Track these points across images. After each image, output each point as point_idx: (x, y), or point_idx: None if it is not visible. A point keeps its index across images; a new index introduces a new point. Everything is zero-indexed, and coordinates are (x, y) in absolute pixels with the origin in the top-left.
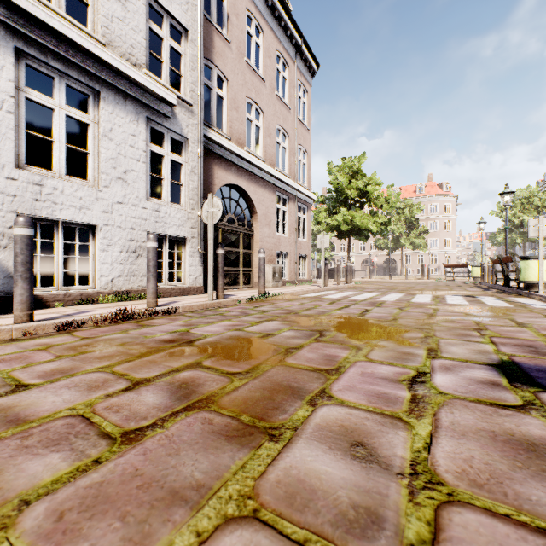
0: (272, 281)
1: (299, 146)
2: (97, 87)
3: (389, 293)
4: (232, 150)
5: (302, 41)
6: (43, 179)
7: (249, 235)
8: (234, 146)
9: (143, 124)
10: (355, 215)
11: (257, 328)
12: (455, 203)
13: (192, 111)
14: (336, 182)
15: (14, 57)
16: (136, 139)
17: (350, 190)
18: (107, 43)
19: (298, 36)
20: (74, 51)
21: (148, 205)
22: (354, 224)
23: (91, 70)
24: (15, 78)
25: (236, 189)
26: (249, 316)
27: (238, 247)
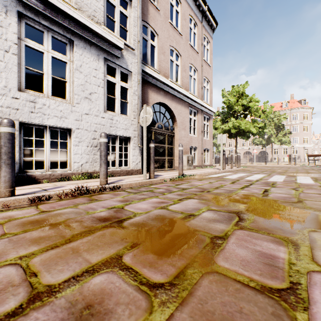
0: (187, 165)
1: (204, 77)
2: (72, 37)
3: (273, 175)
4: (160, 80)
5: (206, 8)
6: (36, 98)
7: (171, 135)
8: (161, 77)
9: (102, 62)
10: (241, 122)
11: (179, 207)
12: (311, 113)
13: (134, 53)
14: (227, 102)
15: (18, 18)
16: (97, 72)
17: (237, 106)
18: (78, 9)
19: (203, 5)
20: (56, 13)
21: (105, 115)
22: (240, 128)
23: (67, 26)
24: (18, 32)
25: (163, 106)
26: (172, 194)
27: (164, 144)
